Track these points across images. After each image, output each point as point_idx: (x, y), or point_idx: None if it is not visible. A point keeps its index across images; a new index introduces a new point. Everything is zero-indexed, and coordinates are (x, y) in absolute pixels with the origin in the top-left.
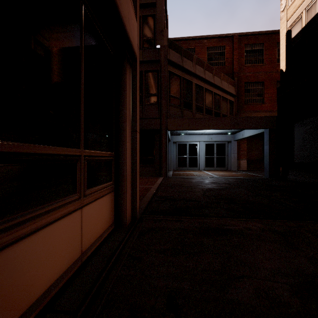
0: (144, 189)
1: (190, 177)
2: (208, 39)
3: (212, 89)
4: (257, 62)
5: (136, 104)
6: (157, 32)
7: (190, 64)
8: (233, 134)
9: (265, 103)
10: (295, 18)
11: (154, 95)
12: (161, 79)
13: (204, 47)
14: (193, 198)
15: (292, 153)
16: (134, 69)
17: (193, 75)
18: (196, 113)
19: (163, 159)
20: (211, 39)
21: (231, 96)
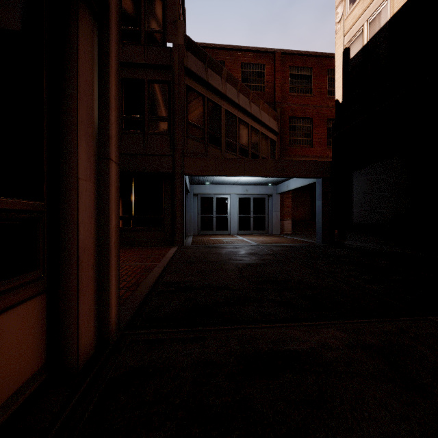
0: (142, 269)
1: (217, 245)
2: (242, 52)
3: (248, 120)
4: (304, 92)
5: (108, 100)
6: (168, 22)
7: (218, 80)
8: (275, 185)
9: (313, 145)
10: (354, 32)
11: (163, 120)
12: (174, 96)
13: (237, 62)
14: (224, 283)
15: (351, 211)
16: (105, 27)
17: (222, 97)
18: (227, 152)
19: (177, 219)
20: (247, 52)
21: (272, 133)
